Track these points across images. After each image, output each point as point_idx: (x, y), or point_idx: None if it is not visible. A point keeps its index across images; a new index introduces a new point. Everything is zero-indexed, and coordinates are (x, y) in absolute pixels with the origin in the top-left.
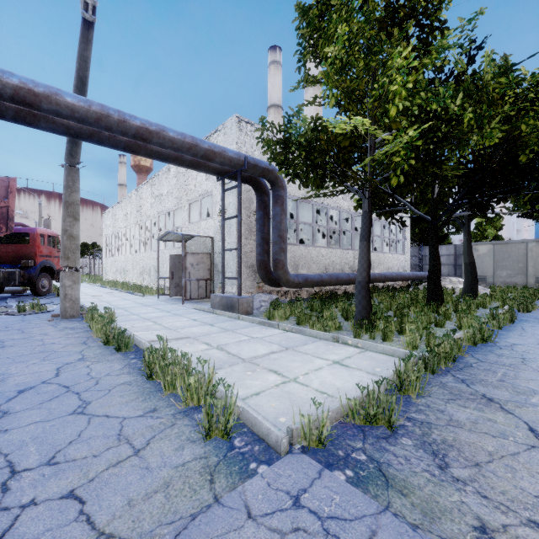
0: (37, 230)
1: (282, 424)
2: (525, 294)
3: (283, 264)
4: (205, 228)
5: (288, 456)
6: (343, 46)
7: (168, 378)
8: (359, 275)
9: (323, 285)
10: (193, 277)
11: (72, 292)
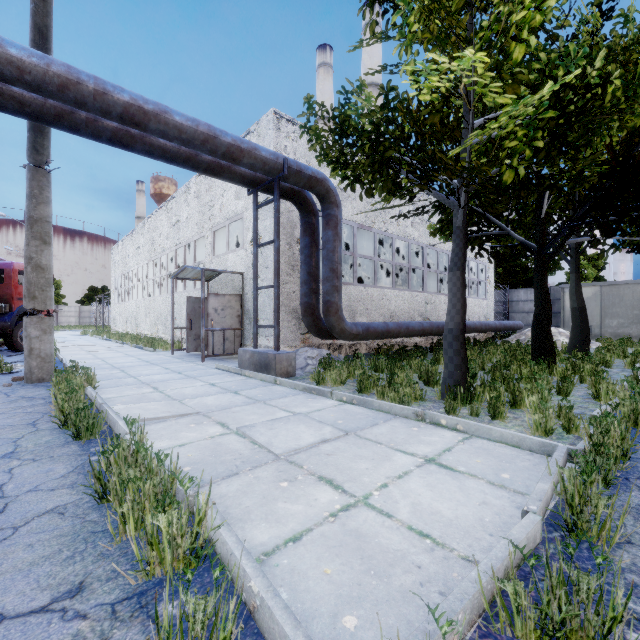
0: (14, 265)
1: None
2: None
3: (337, 307)
4: (233, 262)
5: None
6: None
7: (124, 509)
8: (449, 321)
9: (390, 336)
10: (217, 326)
11: (41, 346)
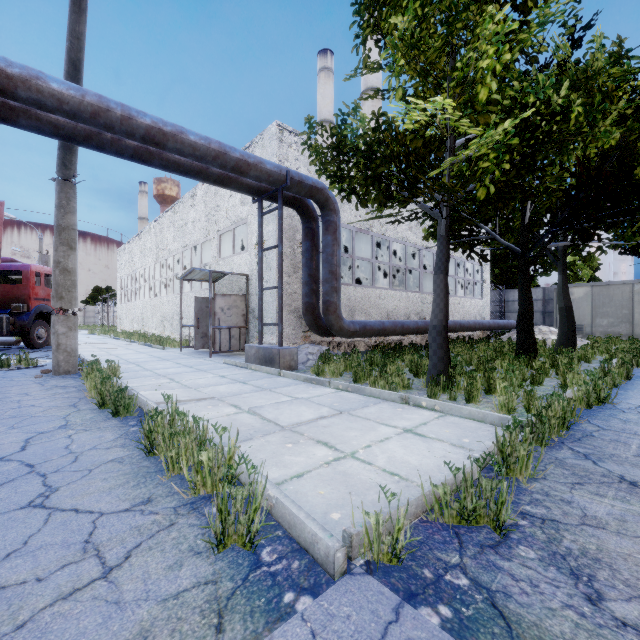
0: (31, 267)
1: (335, 524)
2: (635, 346)
3: (335, 307)
4: (238, 264)
5: (345, 578)
6: (414, 15)
7: (173, 453)
8: (433, 318)
9: (386, 334)
10: (223, 325)
11: (67, 341)
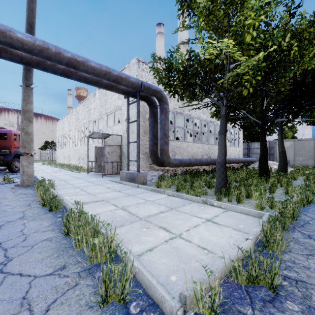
0: (12, 131)
1: (173, 284)
2: None
3: (166, 151)
4: (117, 130)
5: None
6: None
7: (79, 237)
8: (218, 158)
9: (191, 165)
10: (109, 160)
11: (28, 170)
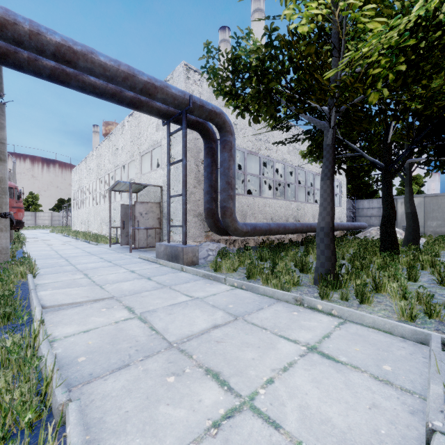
0: None
1: None
2: None
3: (231, 211)
4: (155, 178)
5: None
6: None
7: None
8: (321, 220)
9: (271, 233)
10: (142, 226)
11: None
